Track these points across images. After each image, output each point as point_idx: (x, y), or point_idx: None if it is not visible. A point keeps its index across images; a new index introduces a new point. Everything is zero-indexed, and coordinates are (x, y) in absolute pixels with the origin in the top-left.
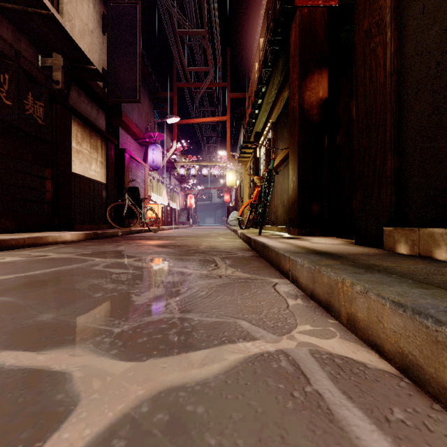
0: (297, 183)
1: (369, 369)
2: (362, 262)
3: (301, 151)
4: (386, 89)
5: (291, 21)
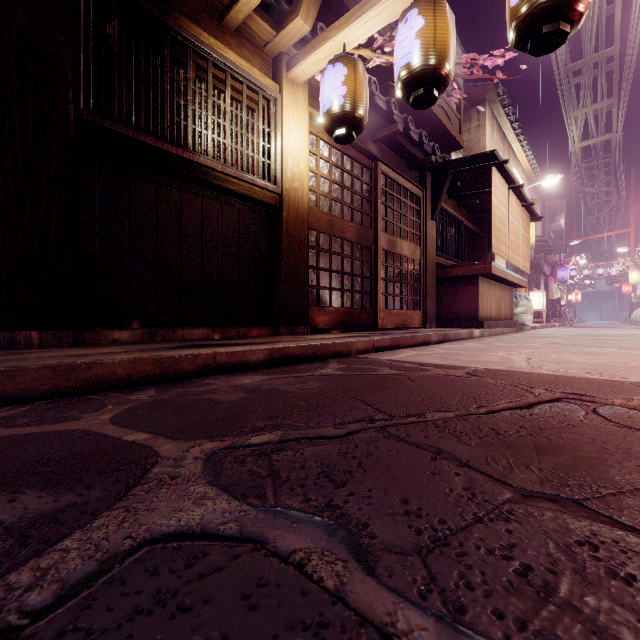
0: None
1: None
2: None
3: None
4: None
5: None
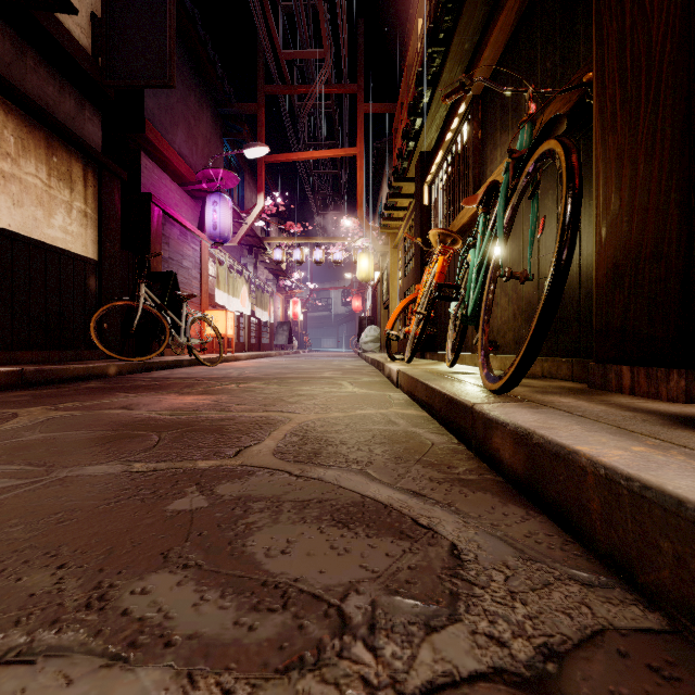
0: (671, 173)
1: None
2: None
3: None
4: None
5: None
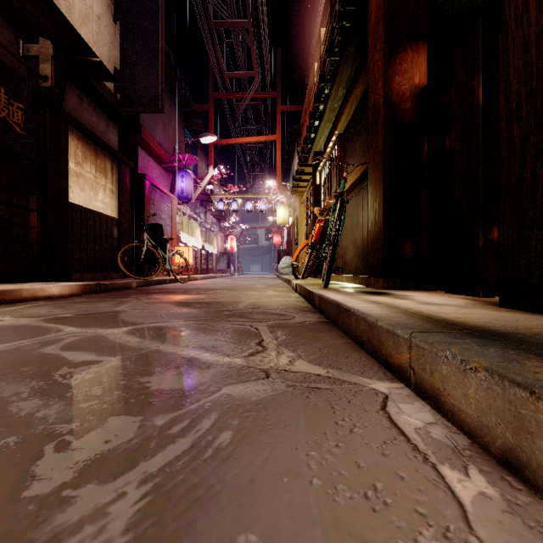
0: (381, 211)
1: None
2: None
3: (387, 164)
4: None
5: None
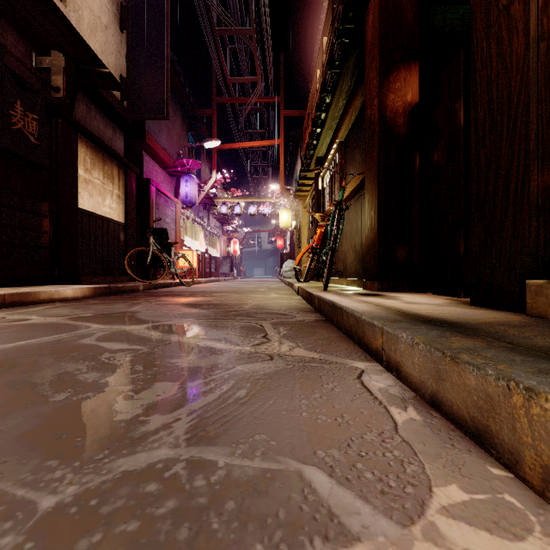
0: (376, 219)
1: None
2: (523, 341)
3: (382, 175)
4: (529, 64)
5: None
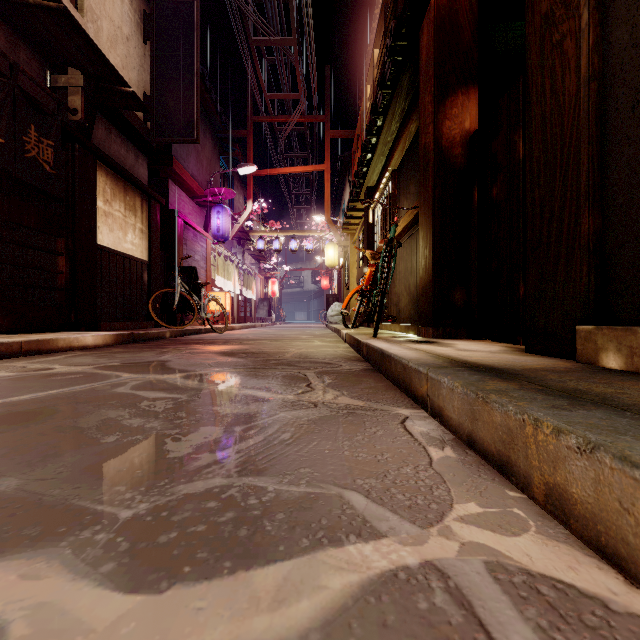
0: (431, 259)
1: (615, 614)
2: (555, 384)
3: (437, 210)
4: (581, 104)
5: (422, 15)
